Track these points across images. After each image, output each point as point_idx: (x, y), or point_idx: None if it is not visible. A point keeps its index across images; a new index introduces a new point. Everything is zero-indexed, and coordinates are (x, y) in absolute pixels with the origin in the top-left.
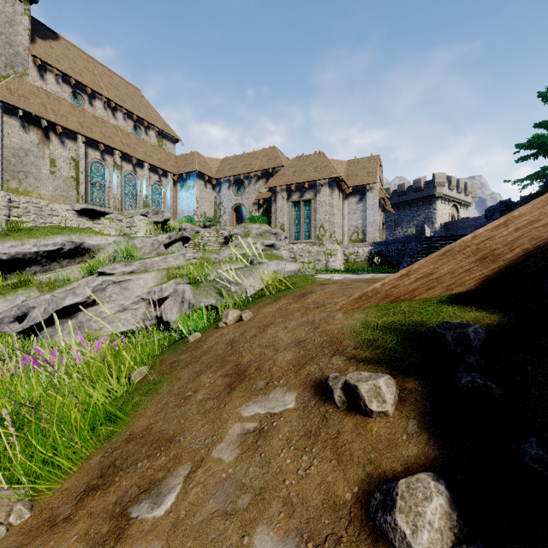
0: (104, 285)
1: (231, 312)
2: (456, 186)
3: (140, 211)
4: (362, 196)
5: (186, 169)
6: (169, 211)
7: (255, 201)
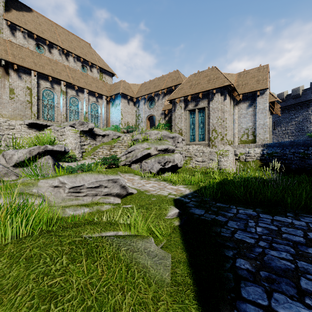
0: None
1: None
2: None
3: (70, 123)
4: (252, 101)
5: (114, 92)
6: (104, 122)
7: (162, 112)
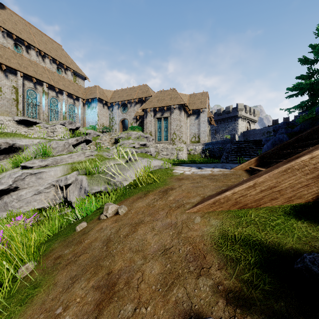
0: (23, 176)
1: (110, 206)
2: (249, 111)
3: (60, 121)
4: (198, 115)
5: (91, 96)
6: (80, 122)
7: (134, 117)
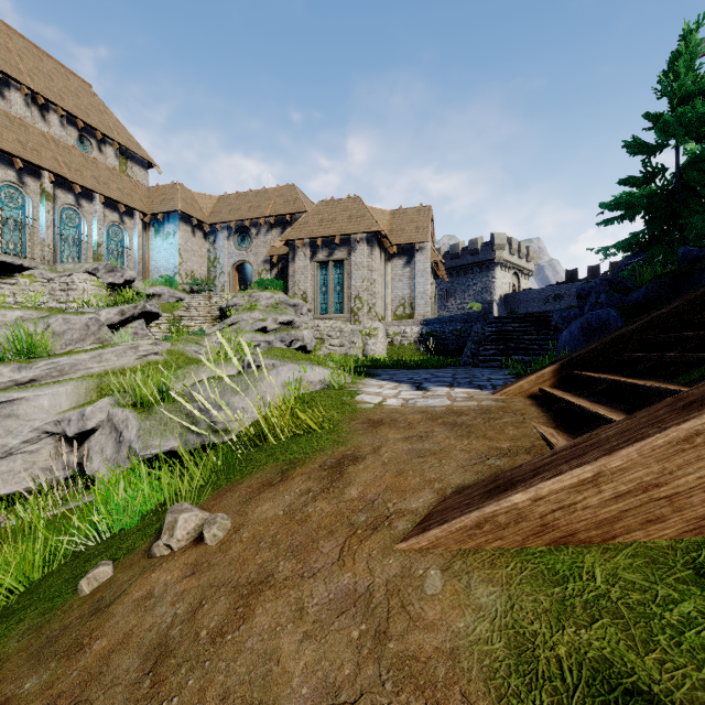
0: None
1: (183, 517)
2: (518, 250)
3: (85, 266)
4: (410, 258)
5: (163, 207)
6: (137, 267)
7: (266, 258)
